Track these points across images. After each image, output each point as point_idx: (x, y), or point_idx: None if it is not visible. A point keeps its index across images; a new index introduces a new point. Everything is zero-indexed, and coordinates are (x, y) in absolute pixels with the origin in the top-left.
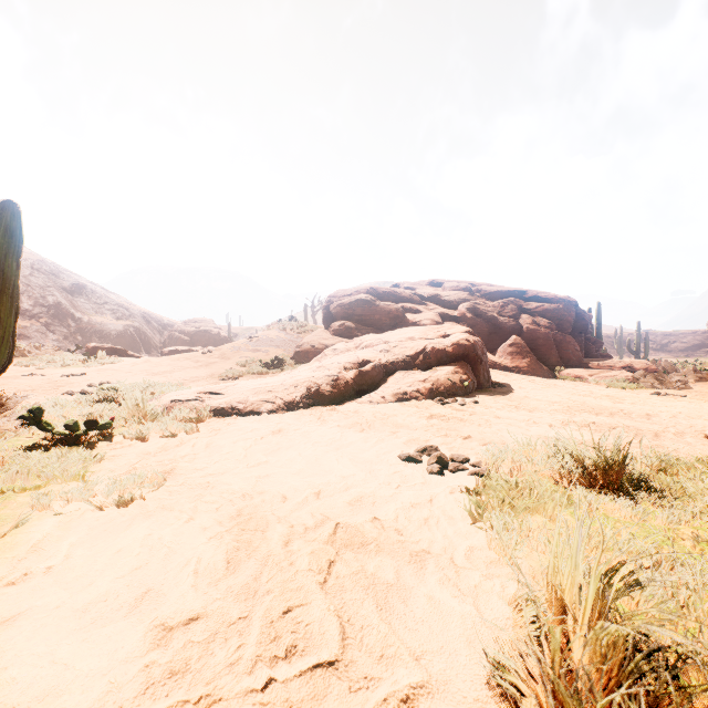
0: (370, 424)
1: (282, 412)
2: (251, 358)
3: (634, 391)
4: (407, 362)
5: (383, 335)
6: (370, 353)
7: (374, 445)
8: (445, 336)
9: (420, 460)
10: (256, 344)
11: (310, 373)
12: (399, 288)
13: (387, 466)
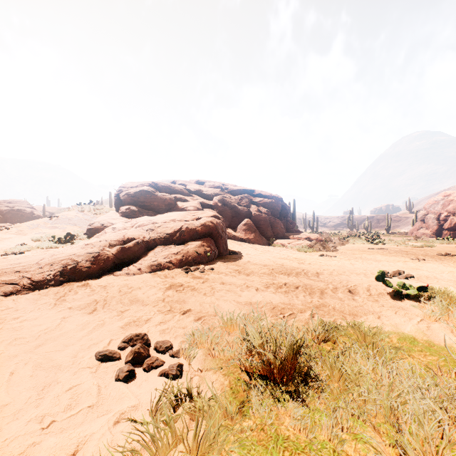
0: (107, 301)
1: (25, 292)
2: (47, 234)
3: (311, 253)
4: (167, 238)
5: (154, 217)
6: (137, 232)
7: (88, 333)
8: (198, 219)
9: (118, 357)
10: (54, 222)
11: (73, 251)
12: (176, 184)
13: (71, 374)
